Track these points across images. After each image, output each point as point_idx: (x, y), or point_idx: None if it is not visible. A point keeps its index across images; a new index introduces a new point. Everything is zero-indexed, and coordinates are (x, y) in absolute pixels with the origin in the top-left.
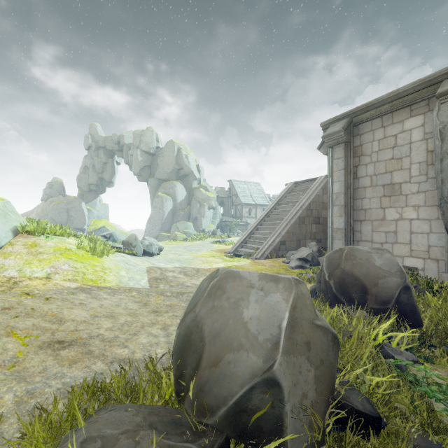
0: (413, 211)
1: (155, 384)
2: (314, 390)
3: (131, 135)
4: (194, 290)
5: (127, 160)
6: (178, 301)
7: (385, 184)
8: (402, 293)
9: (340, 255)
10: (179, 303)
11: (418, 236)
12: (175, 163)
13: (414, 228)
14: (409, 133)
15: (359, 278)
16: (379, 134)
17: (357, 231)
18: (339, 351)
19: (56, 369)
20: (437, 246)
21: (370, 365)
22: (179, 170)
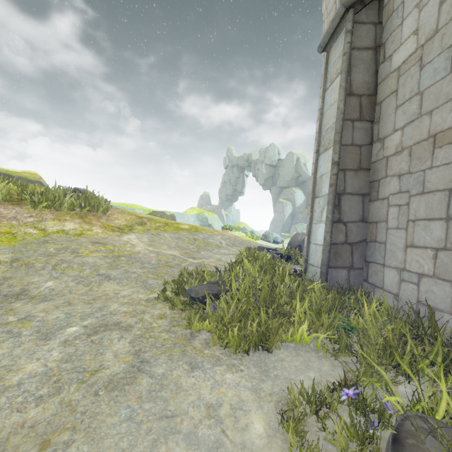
0: None
1: None
2: None
3: (257, 152)
4: None
5: (254, 173)
6: None
7: None
8: None
9: None
10: None
11: None
12: (294, 172)
13: None
14: None
15: None
16: None
17: None
18: None
19: None
20: None
21: None
22: (298, 177)
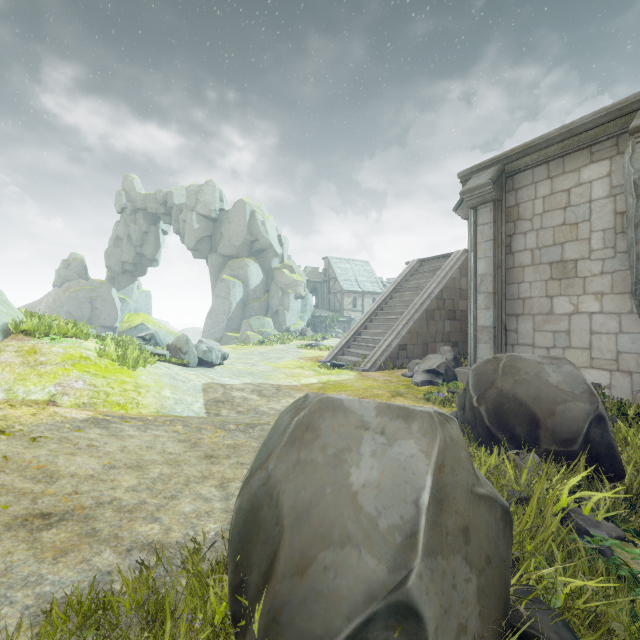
0: (594, 301)
1: (198, 597)
2: (477, 614)
3: (183, 192)
4: (272, 420)
5: (178, 228)
6: (247, 438)
7: (553, 261)
8: (593, 427)
9: (495, 367)
10: (248, 442)
11: (601, 338)
12: (247, 232)
13: (595, 326)
14: (588, 186)
15: (525, 403)
16: (544, 188)
17: (511, 330)
18: (512, 536)
19: (29, 567)
20: (630, 352)
21: (559, 553)
22: (253, 242)
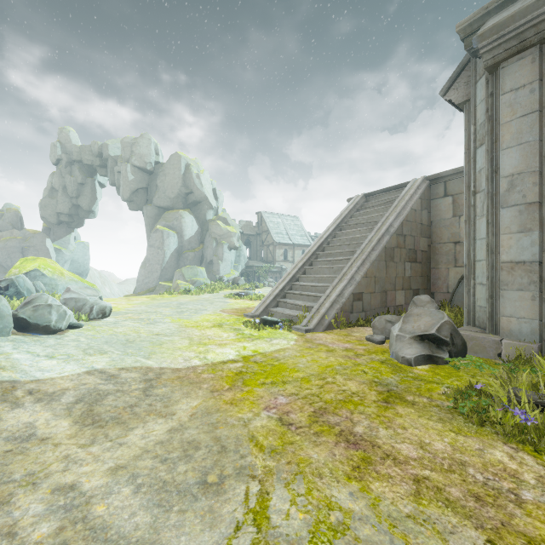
0: None
1: None
2: None
3: (119, 145)
4: None
5: (113, 180)
6: None
7: None
8: None
9: None
10: None
11: None
12: (181, 185)
13: None
14: None
15: None
16: None
17: None
18: None
19: None
20: None
21: None
22: (188, 195)
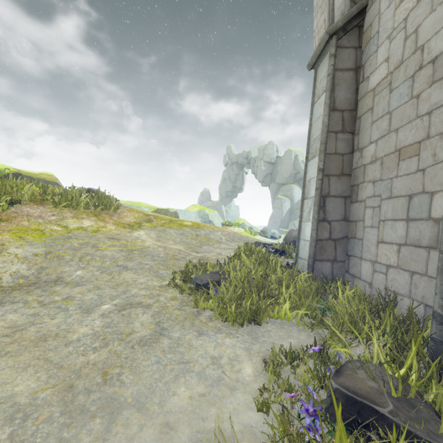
0: None
1: None
2: None
3: (256, 150)
4: None
5: (253, 170)
6: None
7: None
8: None
9: None
10: None
11: None
12: (292, 169)
13: None
14: None
15: None
16: None
17: None
18: None
19: None
20: None
21: None
22: (296, 174)
